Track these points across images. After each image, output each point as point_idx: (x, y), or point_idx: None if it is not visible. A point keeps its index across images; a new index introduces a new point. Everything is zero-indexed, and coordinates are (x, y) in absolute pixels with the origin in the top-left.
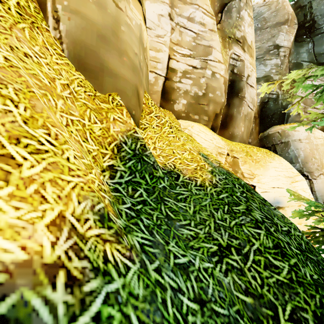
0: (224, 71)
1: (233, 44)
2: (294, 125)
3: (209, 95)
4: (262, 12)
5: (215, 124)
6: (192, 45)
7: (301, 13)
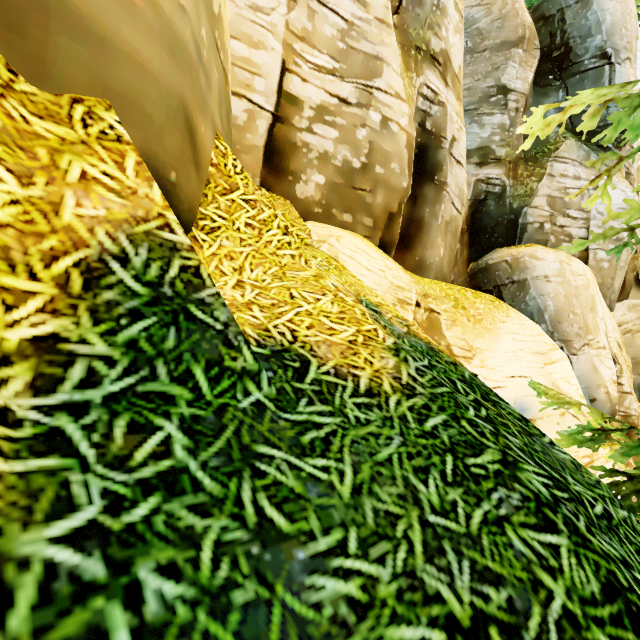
0: (408, 119)
1: (424, 65)
2: (536, 248)
3: (376, 169)
4: (476, 19)
5: (388, 237)
6: (338, 48)
7: (545, 31)
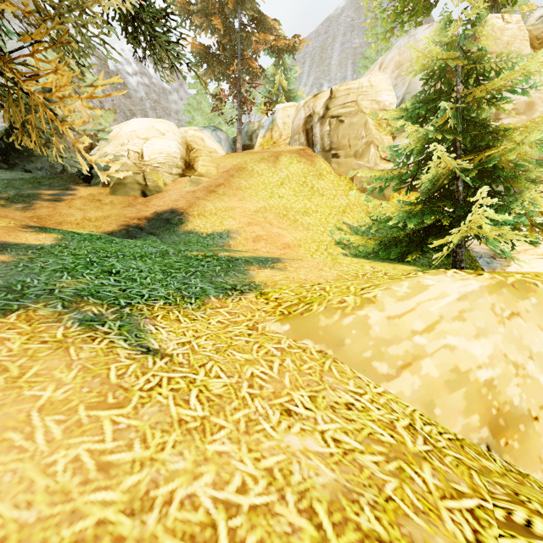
0: None
1: None
2: None
3: None
4: None
5: None
6: None
7: None
